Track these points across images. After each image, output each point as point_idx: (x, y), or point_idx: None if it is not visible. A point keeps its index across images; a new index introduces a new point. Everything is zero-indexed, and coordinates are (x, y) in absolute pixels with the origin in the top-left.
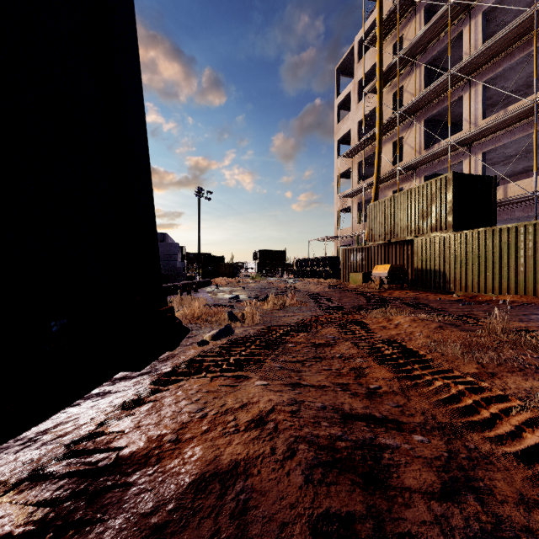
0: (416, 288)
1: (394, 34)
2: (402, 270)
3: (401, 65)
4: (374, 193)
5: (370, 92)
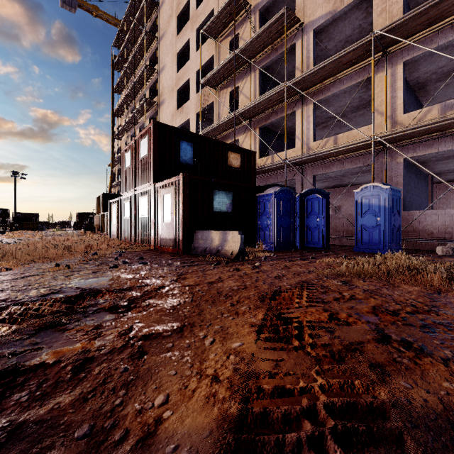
0: (100, 232)
1: (125, 115)
2: (92, 226)
3: (123, 133)
4: (109, 190)
5: (116, 138)
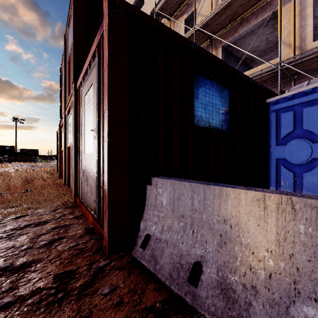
0: None
1: None
2: None
3: None
4: None
5: None
